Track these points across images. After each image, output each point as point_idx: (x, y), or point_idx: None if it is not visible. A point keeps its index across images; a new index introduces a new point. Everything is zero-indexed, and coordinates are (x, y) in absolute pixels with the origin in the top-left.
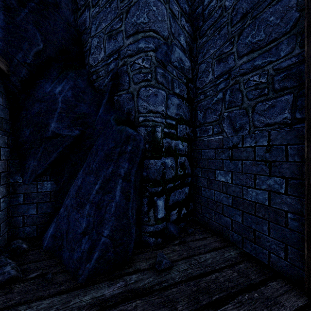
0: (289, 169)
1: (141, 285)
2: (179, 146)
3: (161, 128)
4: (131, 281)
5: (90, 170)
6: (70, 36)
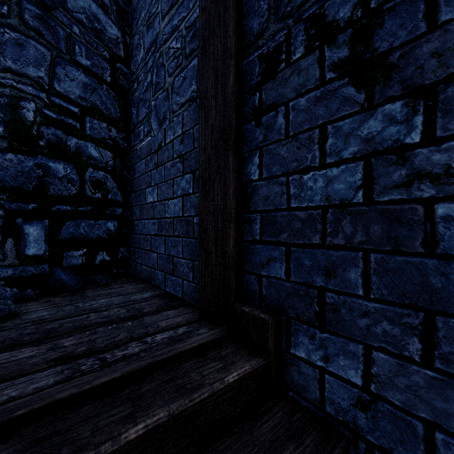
0: (195, 159)
1: None
2: (90, 152)
3: (36, 106)
4: None
5: None
6: None
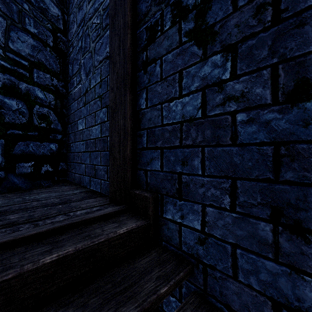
0: (109, 97)
1: None
2: (37, 94)
3: None
4: None
5: None
6: None
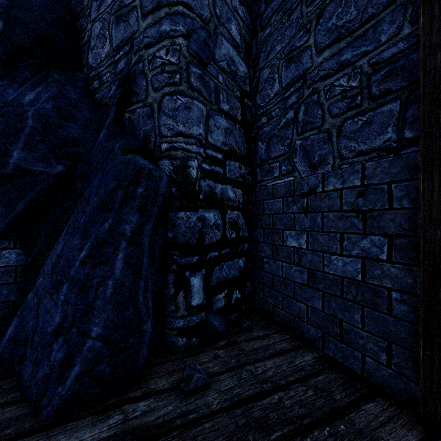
0: (394, 222)
1: (151, 420)
2: (229, 195)
3: (197, 162)
4: (136, 413)
5: (76, 228)
6: (57, 18)
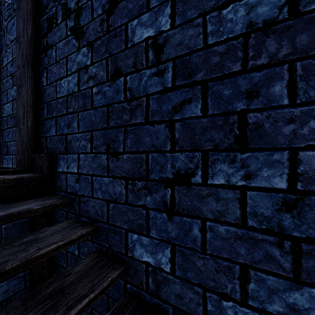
0: None
1: None
2: None
3: None
4: None
5: None
6: None
